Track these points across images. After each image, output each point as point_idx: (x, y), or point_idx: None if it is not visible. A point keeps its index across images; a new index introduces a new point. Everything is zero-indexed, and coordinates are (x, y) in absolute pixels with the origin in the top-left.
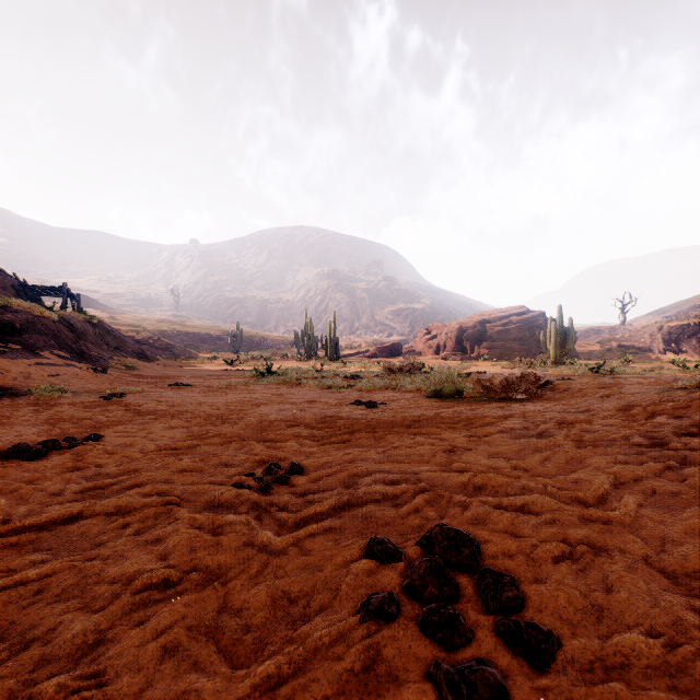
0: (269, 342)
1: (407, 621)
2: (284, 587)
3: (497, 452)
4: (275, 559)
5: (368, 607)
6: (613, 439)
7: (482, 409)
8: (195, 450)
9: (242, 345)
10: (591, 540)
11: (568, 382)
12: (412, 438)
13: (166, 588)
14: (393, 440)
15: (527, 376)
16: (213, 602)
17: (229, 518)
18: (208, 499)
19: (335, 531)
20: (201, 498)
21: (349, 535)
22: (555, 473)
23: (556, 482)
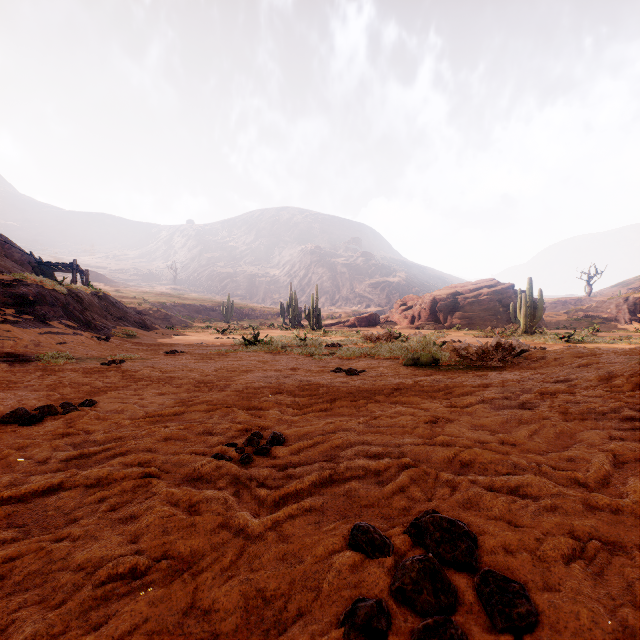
0: (257, 313)
1: (399, 639)
2: (259, 584)
3: (480, 424)
4: (251, 546)
5: (353, 619)
6: (601, 411)
7: (460, 378)
8: (181, 416)
9: (233, 315)
10: (602, 534)
11: (542, 351)
12: (393, 407)
13: (133, 579)
14: (374, 409)
15: (503, 346)
16: (180, 600)
17: (206, 495)
18: (188, 471)
19: (316, 511)
20: (182, 469)
21: (331, 517)
22: (545, 448)
23: (549, 460)
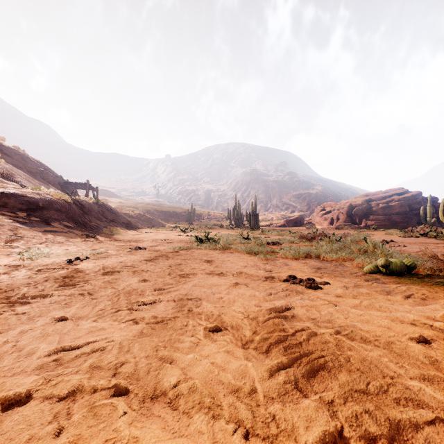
0: (212, 217)
1: None
2: None
3: None
4: None
5: None
6: None
7: None
8: None
9: (195, 218)
10: None
11: None
12: None
13: None
14: None
15: None
16: None
17: None
18: None
19: None
20: None
21: None
22: None
23: None
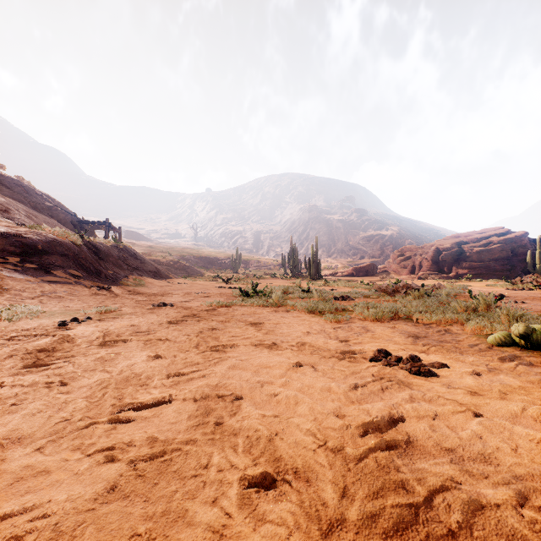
0: (262, 264)
1: None
2: None
3: None
4: None
5: None
6: None
7: None
8: None
9: (241, 266)
10: None
11: None
12: None
13: None
14: None
15: None
16: None
17: None
18: None
19: None
20: None
21: None
22: None
23: None
